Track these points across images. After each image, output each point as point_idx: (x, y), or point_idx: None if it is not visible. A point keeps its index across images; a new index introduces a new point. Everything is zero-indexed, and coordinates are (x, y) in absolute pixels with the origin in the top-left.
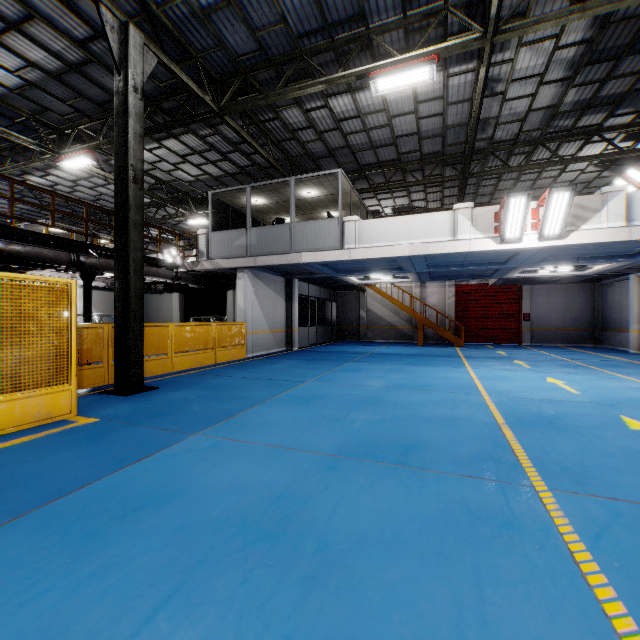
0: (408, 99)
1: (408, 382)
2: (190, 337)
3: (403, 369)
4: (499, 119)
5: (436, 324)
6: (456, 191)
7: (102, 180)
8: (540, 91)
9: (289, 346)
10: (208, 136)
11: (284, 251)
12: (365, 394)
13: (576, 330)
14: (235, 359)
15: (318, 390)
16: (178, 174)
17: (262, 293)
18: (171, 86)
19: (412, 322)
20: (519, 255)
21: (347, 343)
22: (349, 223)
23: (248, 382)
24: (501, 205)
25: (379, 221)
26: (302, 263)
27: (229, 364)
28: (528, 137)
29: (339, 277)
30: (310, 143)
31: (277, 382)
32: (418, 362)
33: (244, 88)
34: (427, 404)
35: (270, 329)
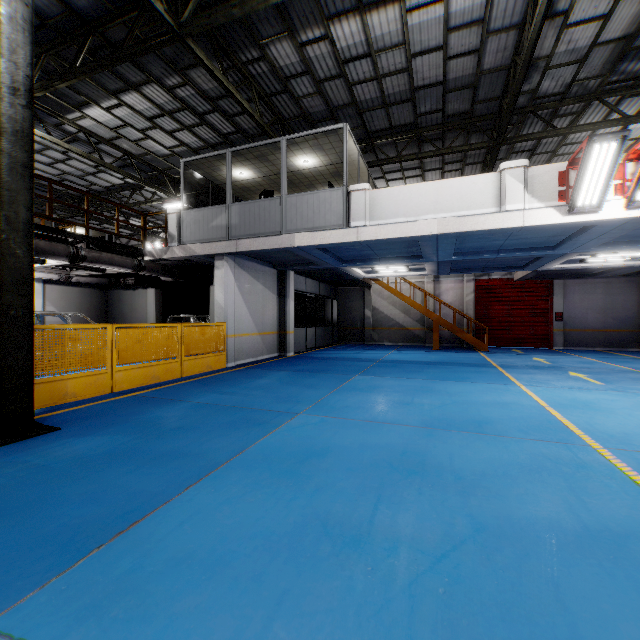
0: (436, 25)
1: (452, 414)
2: (142, 343)
3: (432, 387)
4: (551, 60)
5: (454, 325)
6: (478, 169)
7: (60, 154)
8: (616, 11)
9: (282, 351)
10: (177, 87)
11: (273, 232)
12: (393, 445)
13: (618, 332)
14: (210, 370)
15: (315, 434)
16: (149, 145)
17: (248, 287)
18: (116, 1)
19: (424, 322)
20: (584, 233)
21: (350, 346)
22: (357, 193)
23: (209, 414)
24: (570, 160)
25: (397, 189)
26: (296, 247)
27: (199, 378)
28: (581, 89)
29: (342, 268)
30: (307, 99)
31: (253, 414)
32: (446, 375)
33: (216, 5)
34: (515, 476)
35: (258, 331)
